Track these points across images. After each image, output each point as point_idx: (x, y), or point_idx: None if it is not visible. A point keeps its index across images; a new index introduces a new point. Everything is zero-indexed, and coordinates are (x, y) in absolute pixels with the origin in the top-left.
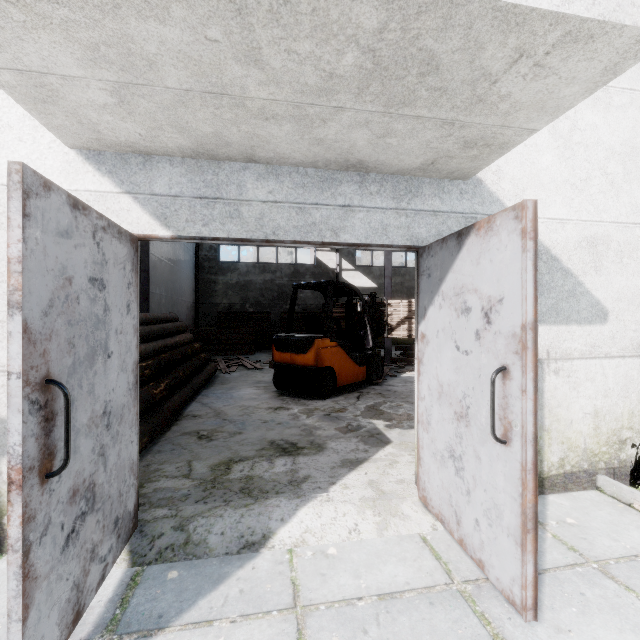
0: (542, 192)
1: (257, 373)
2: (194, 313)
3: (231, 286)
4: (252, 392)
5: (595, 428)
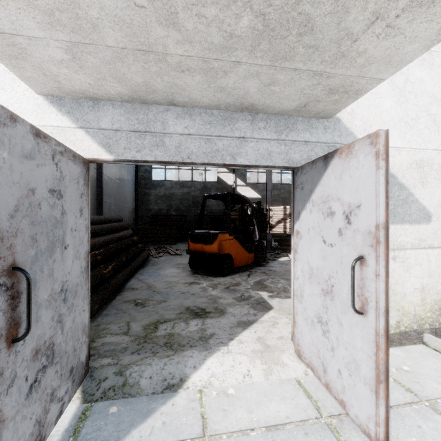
0: (384, 128)
1: (178, 258)
2: (134, 216)
3: (160, 197)
4: (174, 271)
5: (422, 299)
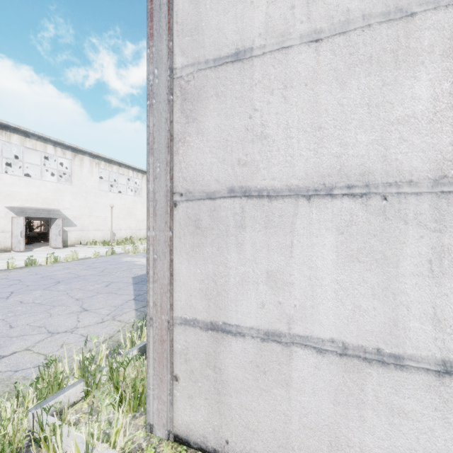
0: (68, 211)
1: None
2: None
3: None
4: None
5: (75, 239)
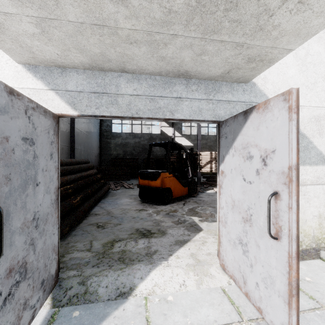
0: None
1: (131, 190)
2: (99, 159)
3: (118, 145)
4: (127, 201)
5: (319, 224)
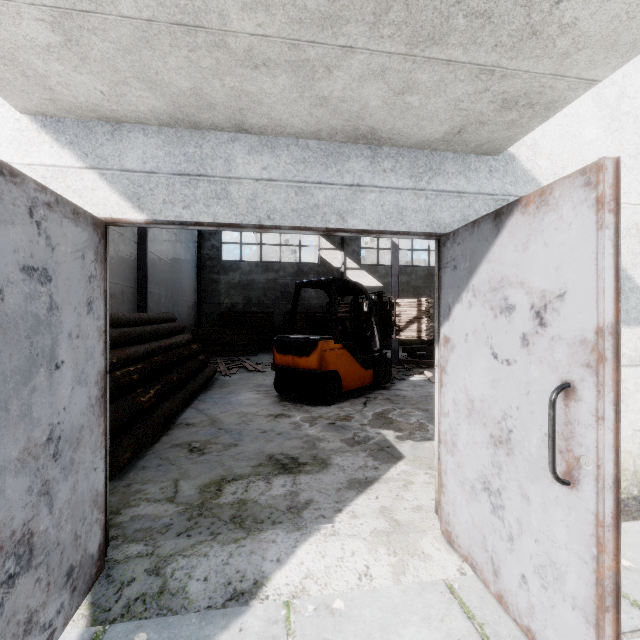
0: None
1: (258, 376)
2: (196, 313)
3: (233, 285)
4: (252, 397)
5: None
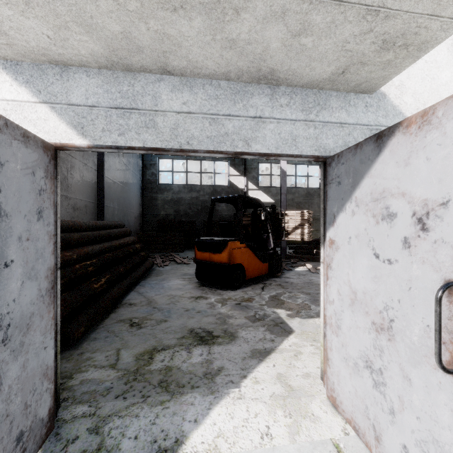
0: None
1: (184, 267)
2: (140, 221)
3: (167, 202)
4: (179, 283)
5: None
